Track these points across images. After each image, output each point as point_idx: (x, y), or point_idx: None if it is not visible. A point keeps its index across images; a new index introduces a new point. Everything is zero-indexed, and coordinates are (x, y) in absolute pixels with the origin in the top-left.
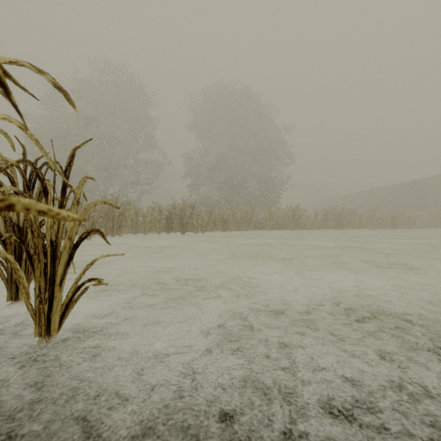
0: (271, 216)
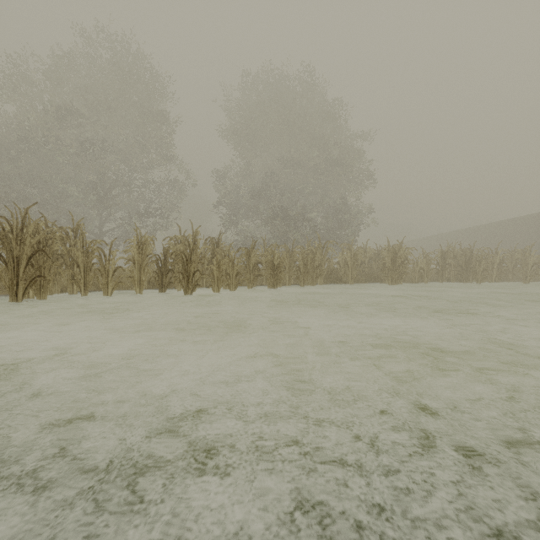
0: (354, 260)
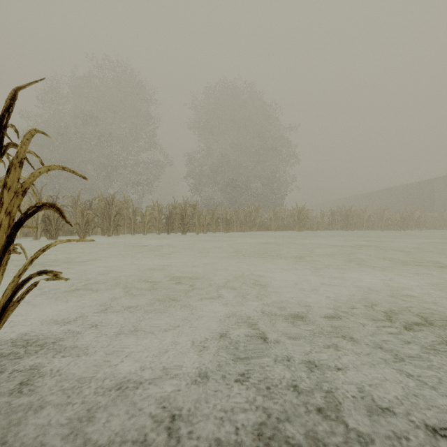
0: (276, 217)
